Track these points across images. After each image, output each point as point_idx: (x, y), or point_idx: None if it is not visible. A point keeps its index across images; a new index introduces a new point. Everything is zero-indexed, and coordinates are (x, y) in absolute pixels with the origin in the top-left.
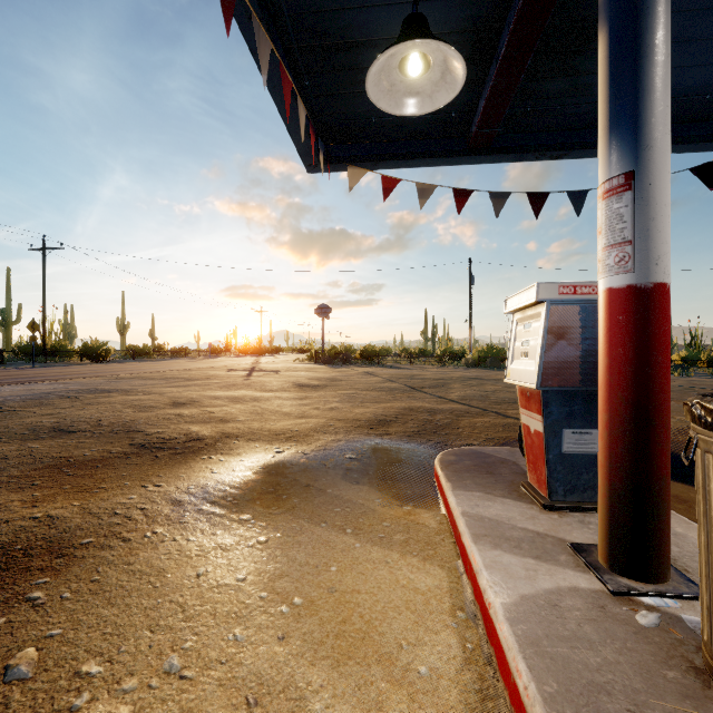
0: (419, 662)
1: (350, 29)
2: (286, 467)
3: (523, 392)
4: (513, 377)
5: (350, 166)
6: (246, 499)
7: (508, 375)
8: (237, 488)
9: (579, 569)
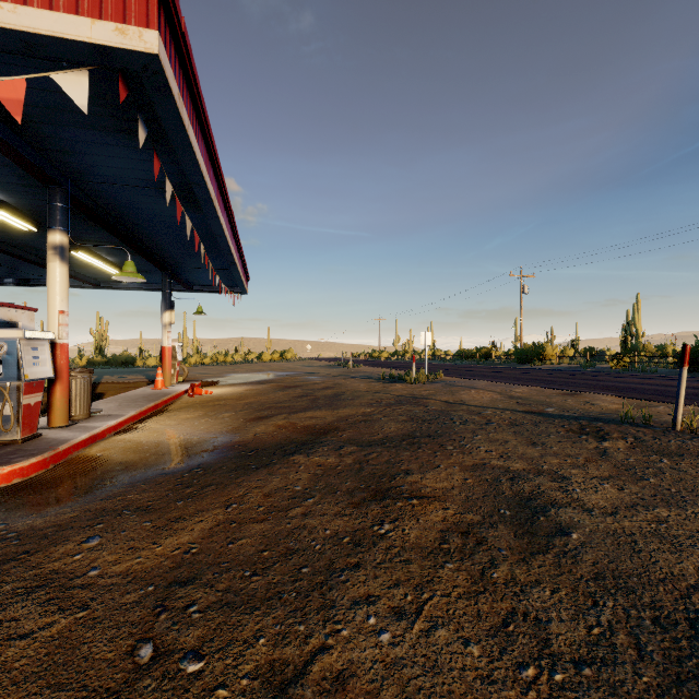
0: (138, 431)
1: (132, 139)
2: (184, 461)
3: (30, 385)
4: (33, 377)
5: (85, 72)
6: (203, 443)
7: (28, 377)
8: (212, 444)
9: (77, 425)
